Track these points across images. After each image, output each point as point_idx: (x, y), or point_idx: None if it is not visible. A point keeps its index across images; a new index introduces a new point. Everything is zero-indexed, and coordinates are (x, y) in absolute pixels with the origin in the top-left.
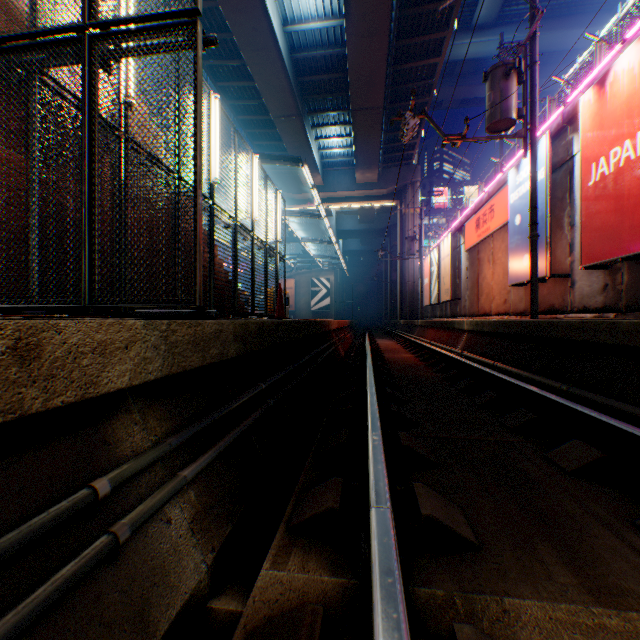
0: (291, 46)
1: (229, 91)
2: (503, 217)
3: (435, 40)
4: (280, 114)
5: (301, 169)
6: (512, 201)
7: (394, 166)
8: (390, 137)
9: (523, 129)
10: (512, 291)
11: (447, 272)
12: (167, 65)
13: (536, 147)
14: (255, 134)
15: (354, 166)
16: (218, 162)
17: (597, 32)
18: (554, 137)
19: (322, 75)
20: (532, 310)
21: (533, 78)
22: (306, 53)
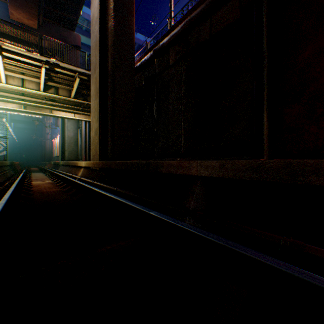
0: None
1: None
2: None
3: None
4: None
5: None
6: None
7: None
8: None
9: None
10: None
11: (59, 147)
12: None
13: None
14: None
15: None
16: None
17: None
18: None
19: None
20: None
21: None
22: None
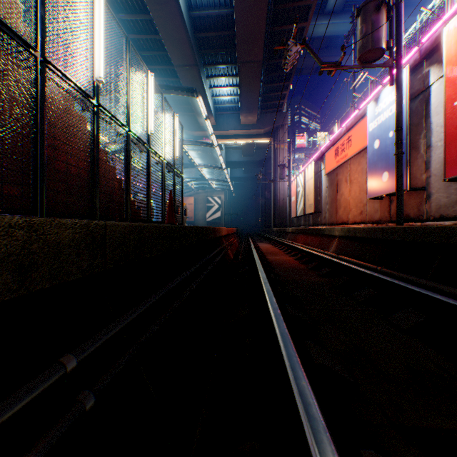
0: (189, 5)
1: (139, 43)
2: (360, 145)
3: (303, 7)
4: (181, 63)
5: (198, 111)
6: (371, 129)
7: (269, 112)
8: (267, 88)
9: (390, 59)
10: (368, 204)
11: (311, 191)
12: (86, 17)
13: (402, 75)
14: (162, 82)
15: (239, 111)
16: (103, 60)
17: (413, 21)
18: (410, 73)
19: (214, 32)
20: (398, 218)
21: (399, 14)
22: (201, 12)
